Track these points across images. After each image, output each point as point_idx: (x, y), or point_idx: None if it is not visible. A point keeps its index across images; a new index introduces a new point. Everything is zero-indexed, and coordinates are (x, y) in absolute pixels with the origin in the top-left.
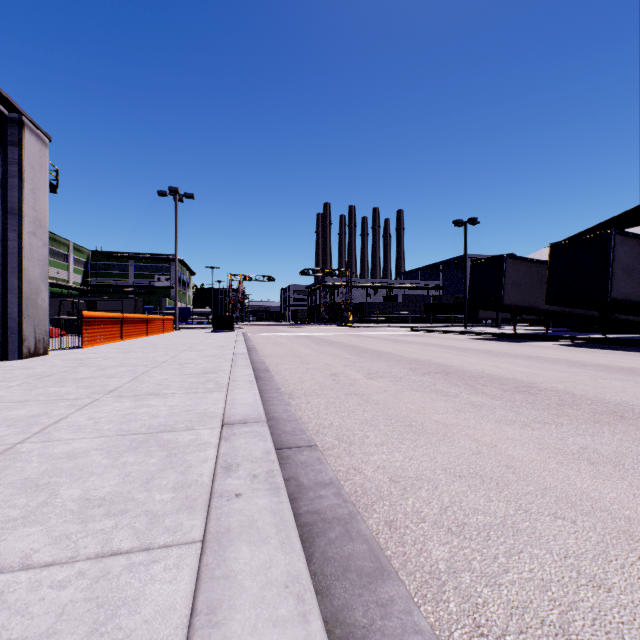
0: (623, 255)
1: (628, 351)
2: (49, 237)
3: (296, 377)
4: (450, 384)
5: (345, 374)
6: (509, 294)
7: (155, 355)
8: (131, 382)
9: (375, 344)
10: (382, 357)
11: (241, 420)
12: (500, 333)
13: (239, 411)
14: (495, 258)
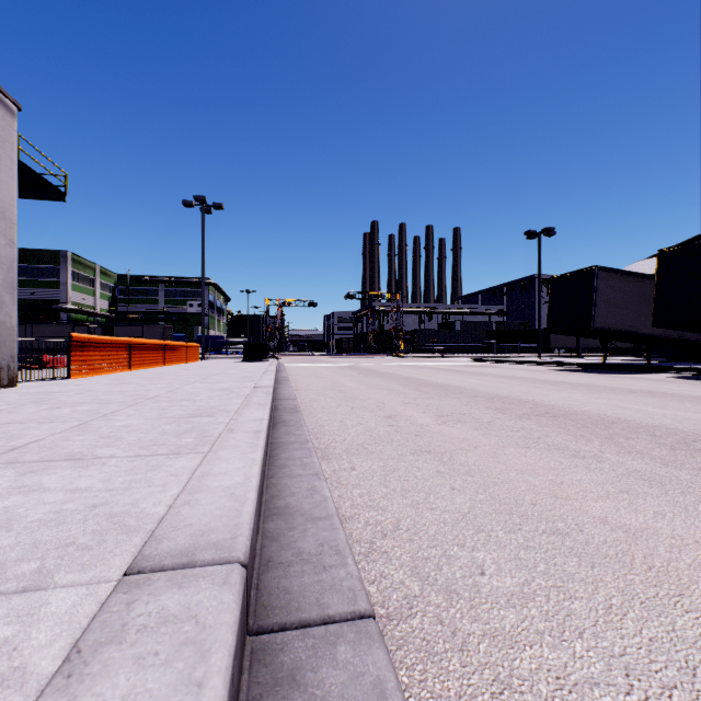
0: None
1: None
2: (74, 260)
3: (336, 420)
4: (572, 435)
5: (406, 416)
6: (601, 315)
7: (150, 388)
8: (67, 431)
9: (436, 376)
10: (451, 392)
11: (181, 553)
12: (587, 363)
13: (195, 515)
14: (583, 271)
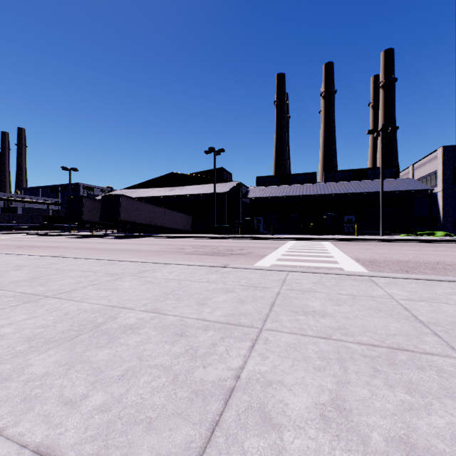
0: (125, 204)
1: (121, 239)
2: None
3: None
4: (32, 248)
5: None
6: (86, 215)
7: None
8: None
9: None
10: (1, 245)
11: None
12: (84, 235)
13: None
14: (79, 197)
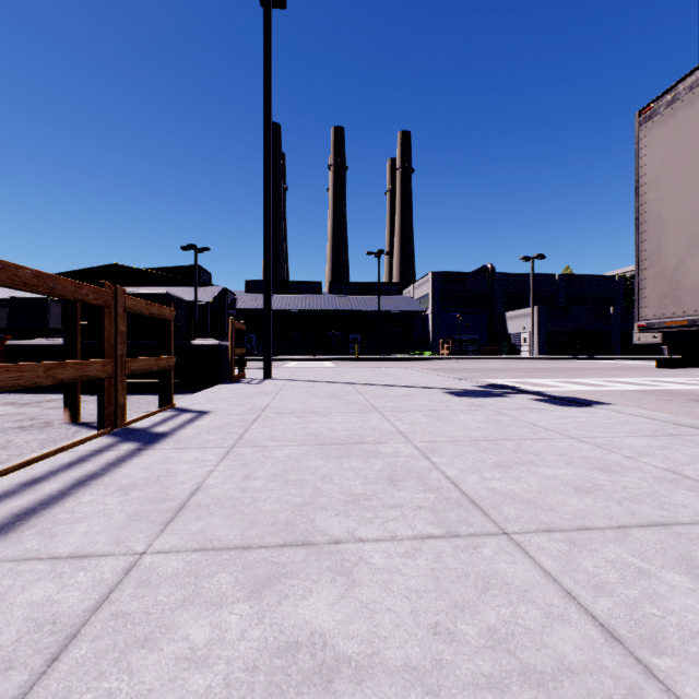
0: (56, 312)
1: None
2: None
3: None
4: None
5: None
6: None
7: None
8: None
9: None
10: None
11: None
12: None
13: None
14: None
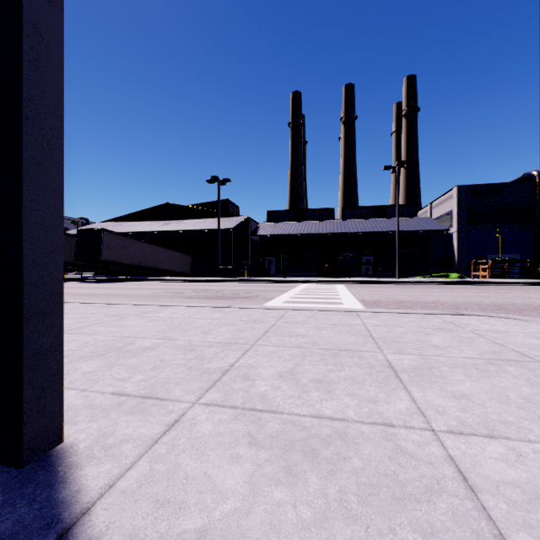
0: (108, 240)
1: (103, 283)
2: None
3: None
4: None
5: None
6: None
7: None
8: None
9: None
10: None
11: None
12: None
13: None
14: None
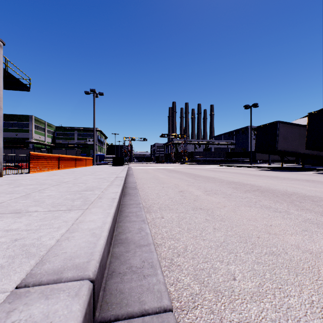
0: None
1: None
2: (35, 119)
3: (155, 193)
4: (272, 200)
5: (189, 191)
6: (281, 144)
7: (66, 177)
8: (18, 198)
9: (203, 172)
10: (210, 180)
11: (54, 272)
12: (274, 167)
13: (69, 246)
14: (272, 123)
